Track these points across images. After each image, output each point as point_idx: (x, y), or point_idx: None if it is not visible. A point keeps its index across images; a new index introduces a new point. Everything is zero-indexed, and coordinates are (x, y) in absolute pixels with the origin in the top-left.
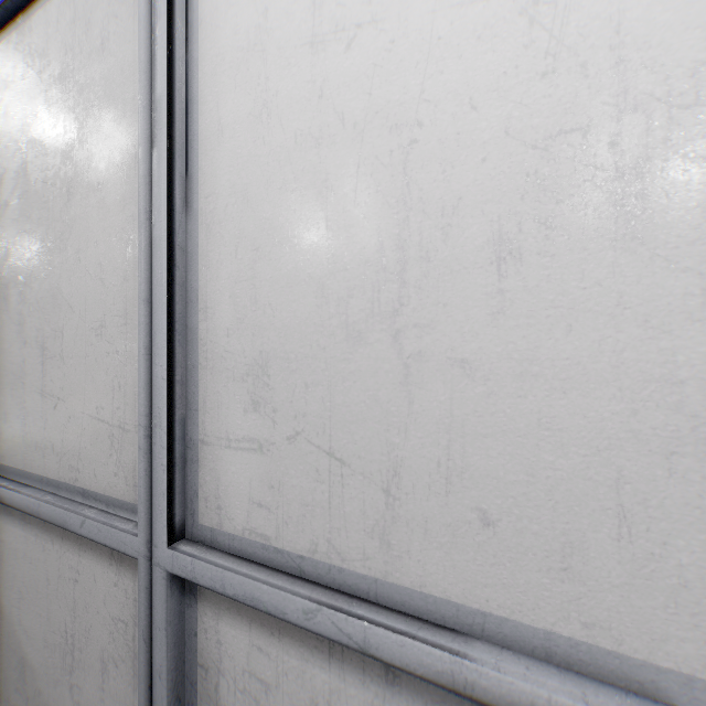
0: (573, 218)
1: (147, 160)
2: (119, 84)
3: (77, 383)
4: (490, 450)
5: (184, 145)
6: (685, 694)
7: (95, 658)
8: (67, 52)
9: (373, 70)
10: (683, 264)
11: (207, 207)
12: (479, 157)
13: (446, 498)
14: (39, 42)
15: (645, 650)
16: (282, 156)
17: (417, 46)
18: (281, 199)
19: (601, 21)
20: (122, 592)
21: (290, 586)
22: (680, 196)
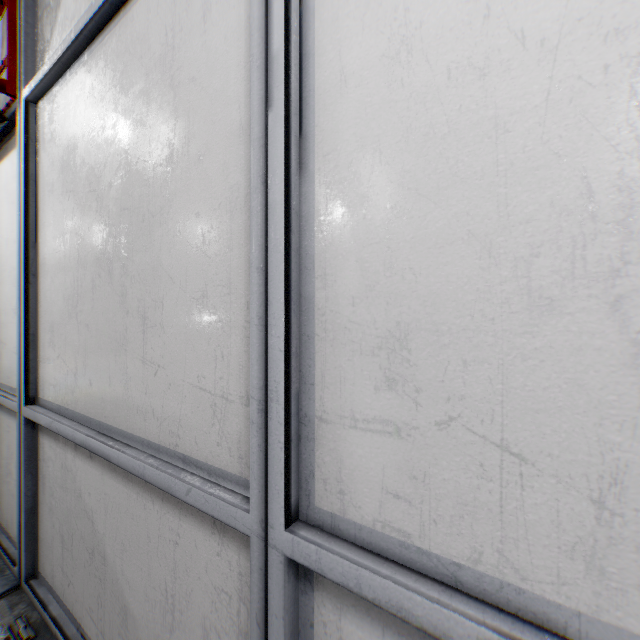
0: None
1: (261, 122)
2: (222, 53)
3: (178, 351)
4: None
5: (298, 103)
6: None
7: (196, 622)
8: (167, 33)
9: None
10: None
11: (327, 166)
12: None
13: None
14: (139, 30)
15: None
16: (429, 96)
17: None
18: (427, 146)
19: None
20: (226, 563)
21: (451, 601)
22: None
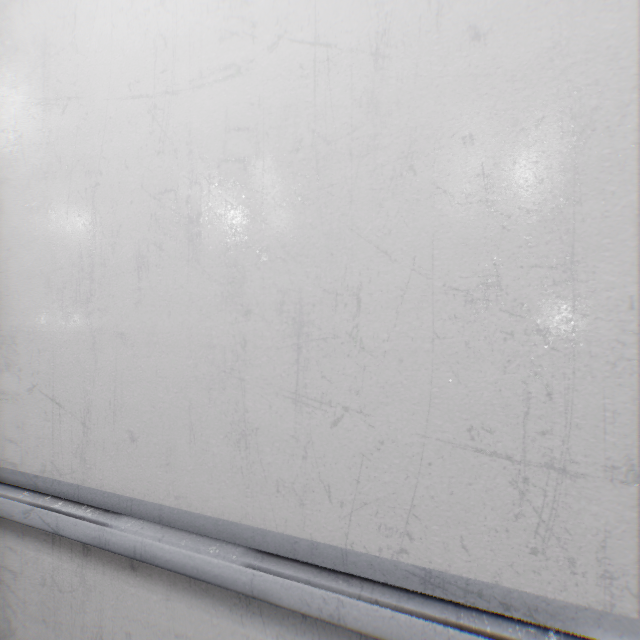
0: (171, 245)
1: None
2: None
3: None
4: (135, 392)
5: None
6: (216, 530)
7: None
8: None
9: (77, 130)
10: (215, 277)
11: None
12: (129, 200)
13: (114, 425)
14: None
15: (201, 507)
16: (26, 182)
17: (99, 120)
18: (25, 213)
19: (183, 126)
20: None
21: (22, 497)
22: (214, 237)
